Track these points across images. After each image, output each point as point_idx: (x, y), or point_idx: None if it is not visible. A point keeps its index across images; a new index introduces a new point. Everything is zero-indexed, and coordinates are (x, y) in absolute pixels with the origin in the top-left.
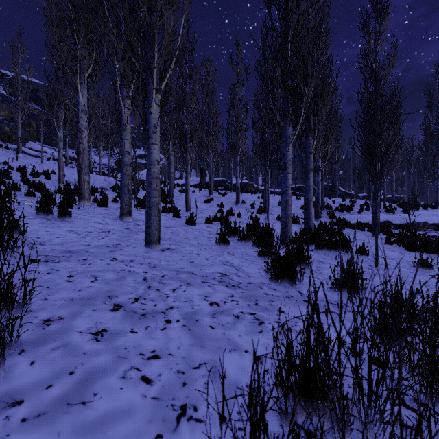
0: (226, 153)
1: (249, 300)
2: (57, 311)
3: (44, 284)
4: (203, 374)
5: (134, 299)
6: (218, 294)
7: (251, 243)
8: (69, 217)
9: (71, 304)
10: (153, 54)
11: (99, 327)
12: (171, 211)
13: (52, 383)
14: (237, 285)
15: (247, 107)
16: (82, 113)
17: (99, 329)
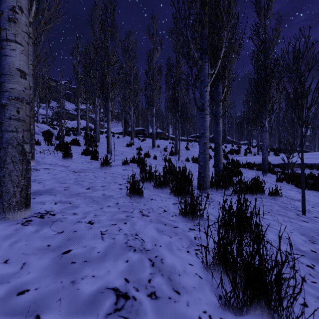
0: (145, 109)
1: None
2: None
3: None
4: None
5: None
6: None
7: (168, 190)
8: None
9: None
10: None
11: None
12: (91, 153)
13: None
14: None
15: (161, 69)
16: None
17: None
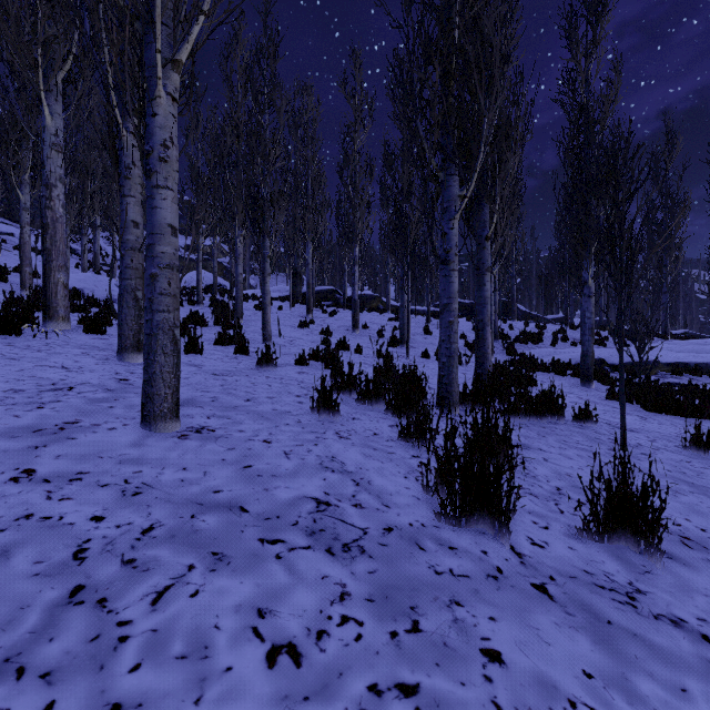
0: (337, 246)
1: (392, 607)
2: None
3: None
4: None
5: None
6: (301, 594)
7: (382, 407)
8: None
9: None
10: None
11: None
12: (233, 342)
13: None
14: (357, 540)
15: (371, 165)
16: (52, 149)
17: None
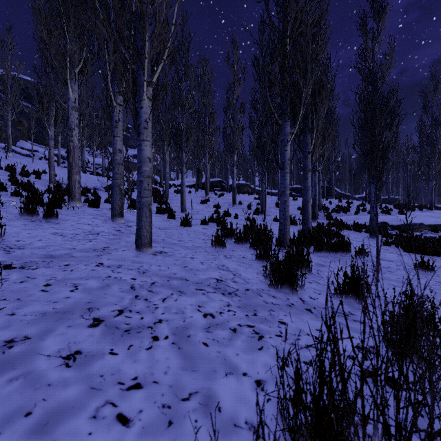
0: (223, 153)
1: (247, 309)
2: (24, 328)
3: (15, 295)
4: (193, 408)
5: (118, 311)
6: (213, 303)
7: (248, 246)
8: (56, 219)
9: (43, 319)
10: (143, 43)
11: (73, 348)
12: (165, 212)
13: (0, 429)
14: (234, 292)
15: (243, 106)
16: (73, 110)
17: (72, 351)
